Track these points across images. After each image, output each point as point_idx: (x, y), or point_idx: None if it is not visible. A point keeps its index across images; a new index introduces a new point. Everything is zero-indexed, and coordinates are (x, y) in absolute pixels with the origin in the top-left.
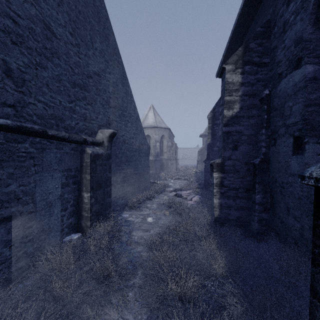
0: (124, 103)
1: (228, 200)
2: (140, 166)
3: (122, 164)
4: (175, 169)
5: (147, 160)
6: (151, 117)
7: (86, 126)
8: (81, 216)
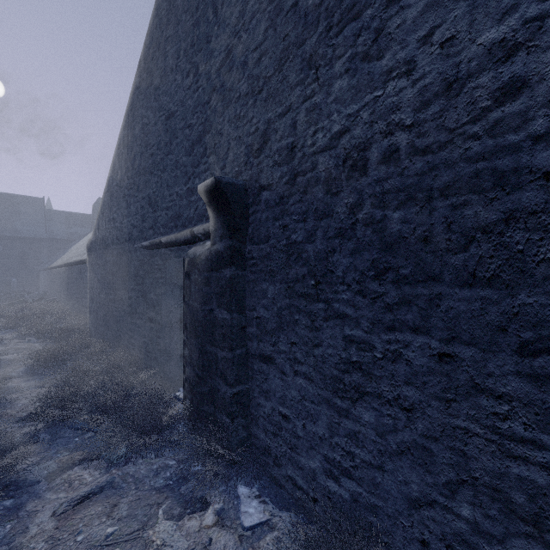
0: None
1: None
2: None
3: (338, 289)
4: None
5: None
6: None
7: None
8: None
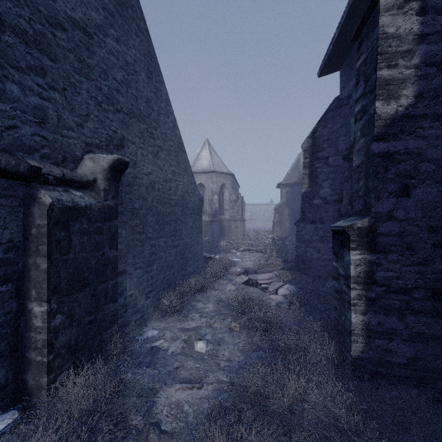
0: (152, 111)
1: (387, 316)
2: (185, 231)
3: (148, 228)
4: (241, 234)
5: (197, 222)
6: (206, 157)
7: (46, 139)
8: (26, 361)
